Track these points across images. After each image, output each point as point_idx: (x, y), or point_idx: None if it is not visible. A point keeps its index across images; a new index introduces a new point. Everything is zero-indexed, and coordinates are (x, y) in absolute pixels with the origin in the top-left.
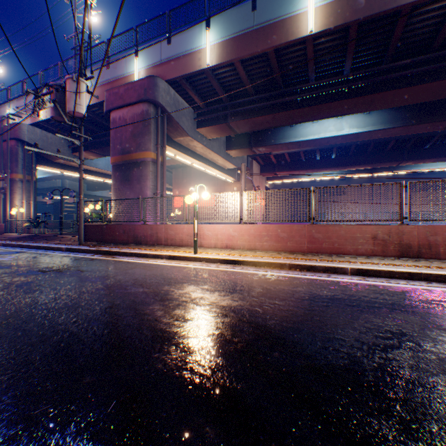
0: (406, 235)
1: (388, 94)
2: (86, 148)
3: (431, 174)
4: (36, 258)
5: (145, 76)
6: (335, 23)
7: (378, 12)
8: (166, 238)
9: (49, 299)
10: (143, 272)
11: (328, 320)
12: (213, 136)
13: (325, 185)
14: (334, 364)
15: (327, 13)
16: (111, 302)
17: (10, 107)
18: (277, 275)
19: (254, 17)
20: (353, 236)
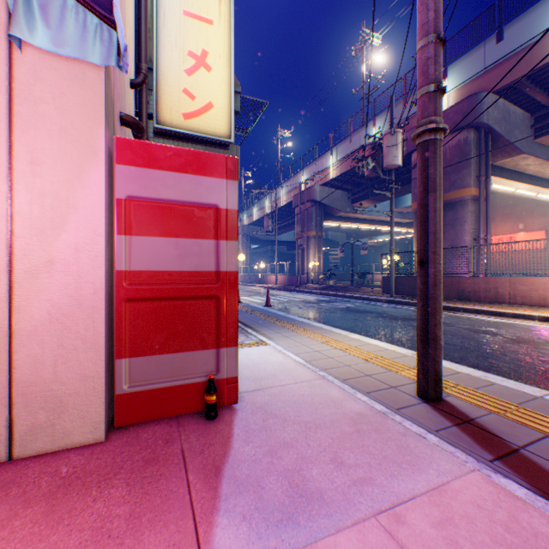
0: None
1: None
2: (365, 197)
3: None
4: (373, 307)
5: (457, 97)
6: None
7: None
8: (510, 295)
9: (474, 342)
10: (533, 332)
11: None
12: None
13: None
14: None
15: None
16: None
17: (303, 174)
18: None
19: None
20: None
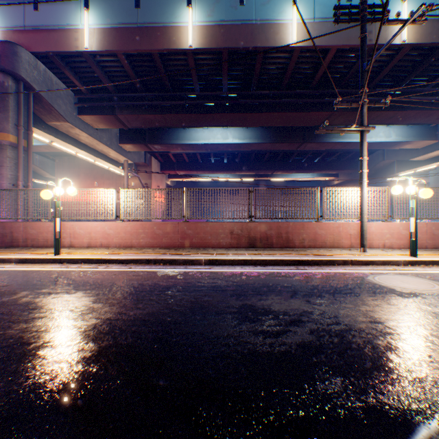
0: (253, 230)
1: (256, 115)
2: None
3: (297, 182)
4: None
5: (2, 39)
6: (211, 45)
7: (242, 47)
8: (25, 238)
9: None
10: None
11: (150, 306)
12: (101, 126)
13: (223, 185)
14: (119, 344)
15: (204, 34)
16: None
17: None
18: (139, 271)
19: (138, 14)
20: (217, 232)
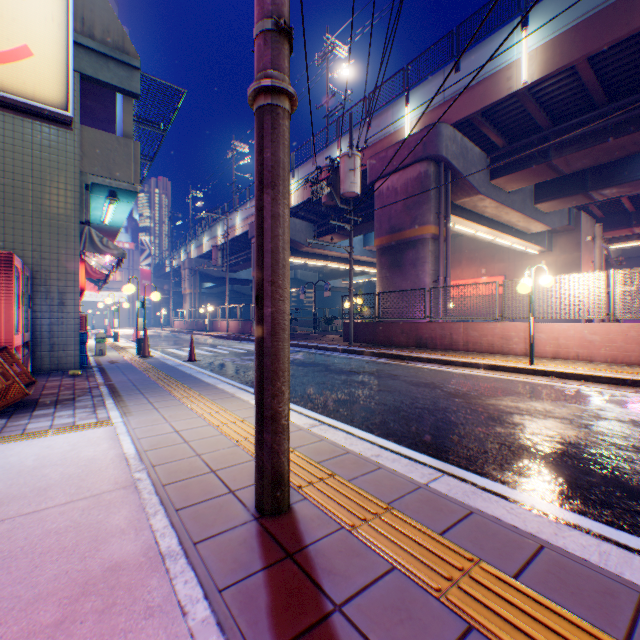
0: None
1: None
2: (332, 231)
3: None
4: (325, 358)
5: (419, 126)
6: None
7: None
8: (464, 341)
9: (408, 399)
10: (473, 383)
11: None
12: (515, 186)
13: None
14: None
15: None
16: (486, 411)
17: None
18: None
19: None
20: None
